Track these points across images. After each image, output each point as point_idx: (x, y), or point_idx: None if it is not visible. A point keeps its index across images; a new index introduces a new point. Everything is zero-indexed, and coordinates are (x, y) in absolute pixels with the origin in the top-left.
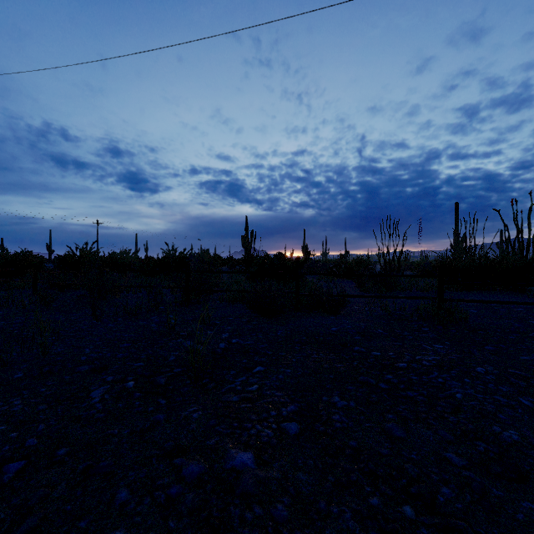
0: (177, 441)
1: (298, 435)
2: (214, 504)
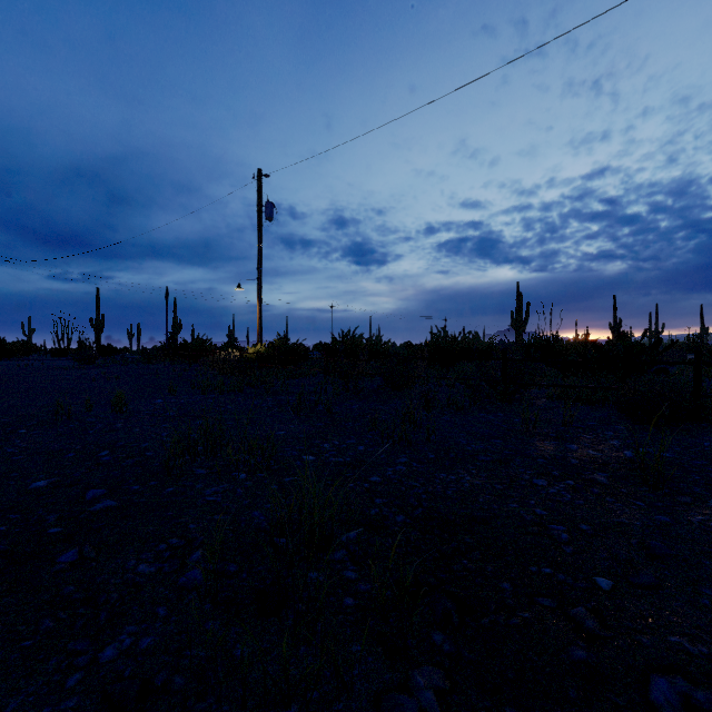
0: None
1: None
2: None
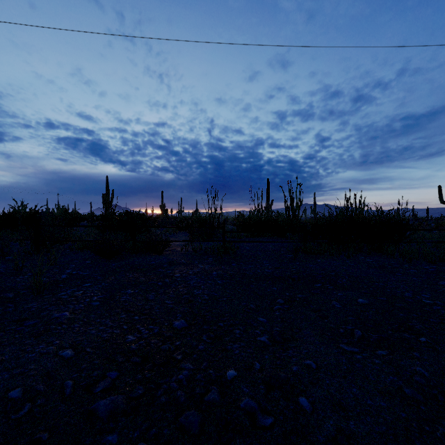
0: (21, 315)
1: (98, 305)
2: (42, 328)
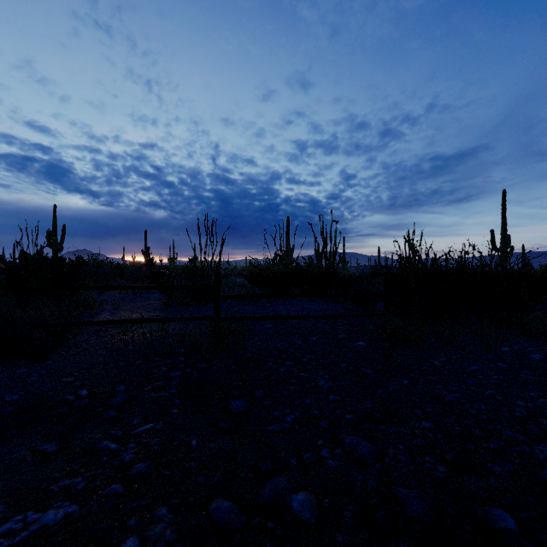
0: None
1: None
2: None
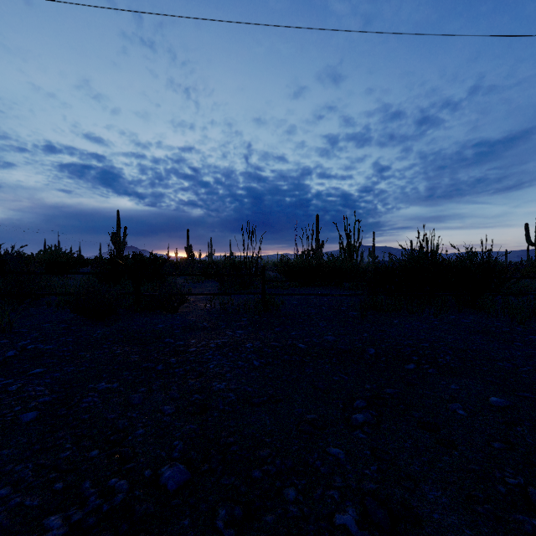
0: None
1: (32, 420)
2: None
